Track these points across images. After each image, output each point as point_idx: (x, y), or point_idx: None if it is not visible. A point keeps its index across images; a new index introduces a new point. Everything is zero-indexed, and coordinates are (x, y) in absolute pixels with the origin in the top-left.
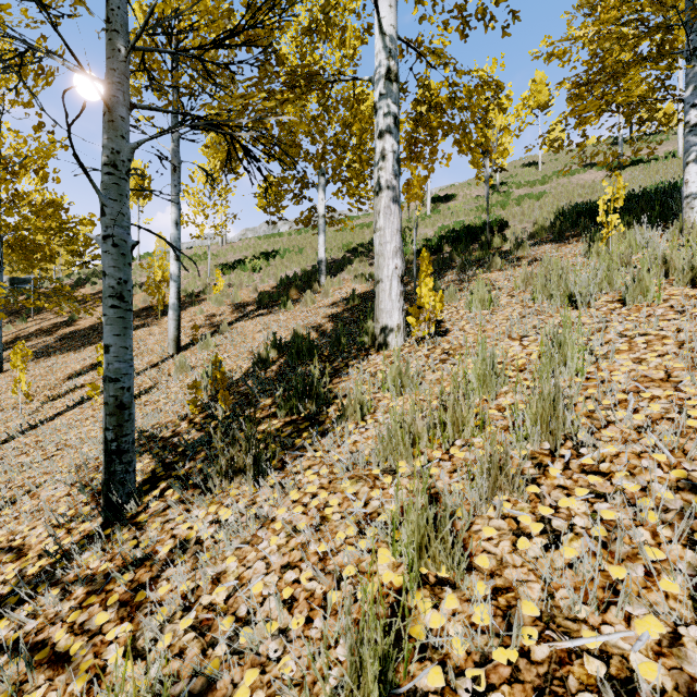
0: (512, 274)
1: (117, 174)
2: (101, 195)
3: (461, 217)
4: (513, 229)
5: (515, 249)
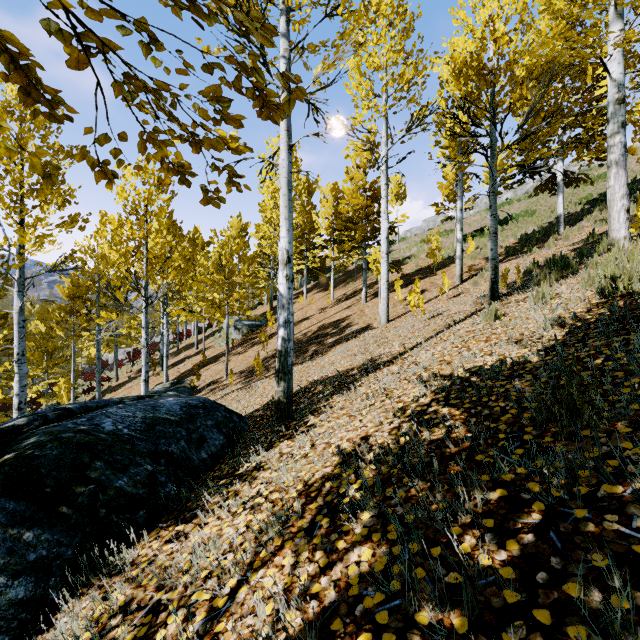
0: None
1: (494, 195)
2: (491, 203)
3: None
4: None
5: None
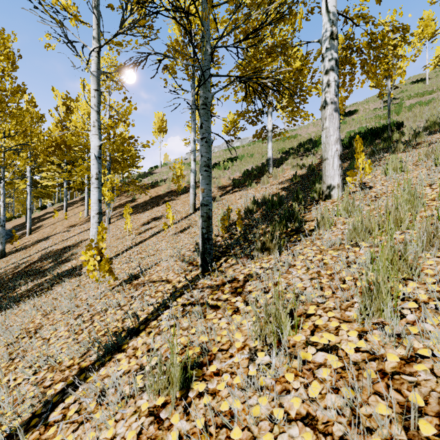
0: (413, 153)
1: (206, 109)
2: (201, 119)
3: (363, 124)
4: (408, 126)
5: (414, 138)
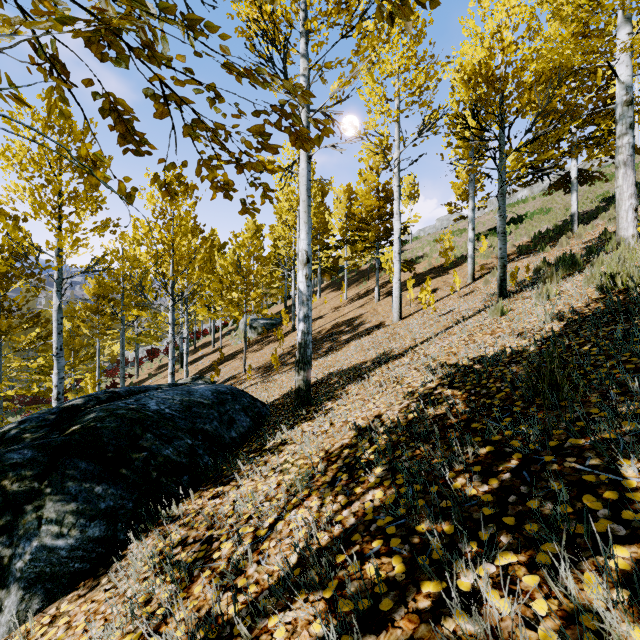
0: None
1: (503, 196)
2: (499, 204)
3: None
4: None
5: None
